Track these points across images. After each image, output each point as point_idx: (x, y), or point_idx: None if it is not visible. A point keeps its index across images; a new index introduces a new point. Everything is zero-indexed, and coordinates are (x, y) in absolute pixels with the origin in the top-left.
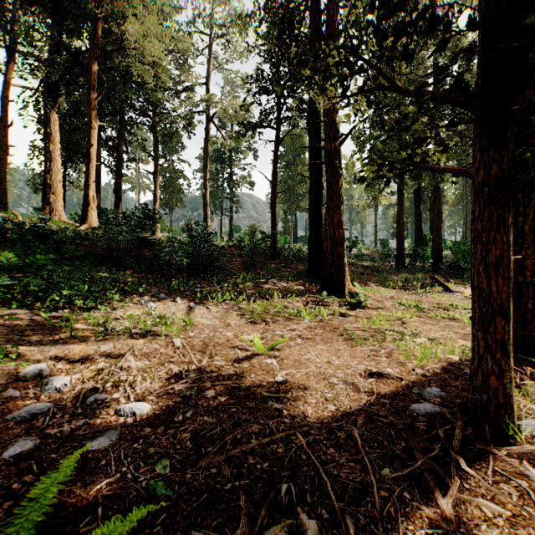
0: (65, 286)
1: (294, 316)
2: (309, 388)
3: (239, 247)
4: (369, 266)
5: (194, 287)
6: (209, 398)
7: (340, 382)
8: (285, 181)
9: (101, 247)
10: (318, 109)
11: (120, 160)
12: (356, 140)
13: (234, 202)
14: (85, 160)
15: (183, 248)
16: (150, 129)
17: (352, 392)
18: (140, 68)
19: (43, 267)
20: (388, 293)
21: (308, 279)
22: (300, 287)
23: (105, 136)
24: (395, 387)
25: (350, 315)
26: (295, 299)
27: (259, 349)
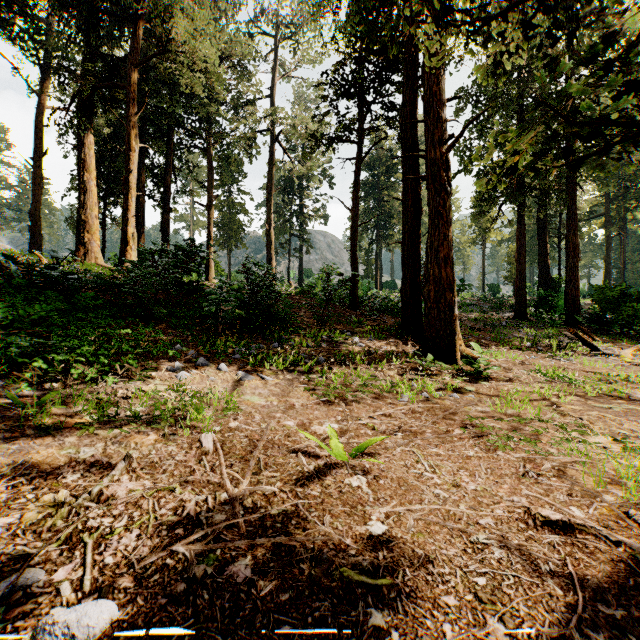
0: (64, 347)
1: (388, 392)
2: (436, 557)
3: (309, 293)
4: (478, 318)
5: (247, 348)
6: (239, 584)
7: (493, 542)
8: (367, 214)
9: (133, 294)
10: (414, 109)
11: (168, 192)
12: (460, 155)
13: (304, 241)
14: (123, 189)
15: (232, 295)
16: (204, 154)
17: (525, 574)
18: (188, 75)
19: (43, 320)
20: (515, 357)
21: (402, 336)
22: (391, 348)
23: (152, 164)
24: (610, 562)
25: (469, 391)
26: (386, 365)
27: (337, 455)
